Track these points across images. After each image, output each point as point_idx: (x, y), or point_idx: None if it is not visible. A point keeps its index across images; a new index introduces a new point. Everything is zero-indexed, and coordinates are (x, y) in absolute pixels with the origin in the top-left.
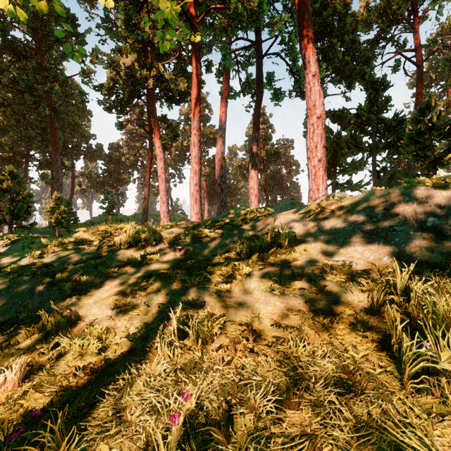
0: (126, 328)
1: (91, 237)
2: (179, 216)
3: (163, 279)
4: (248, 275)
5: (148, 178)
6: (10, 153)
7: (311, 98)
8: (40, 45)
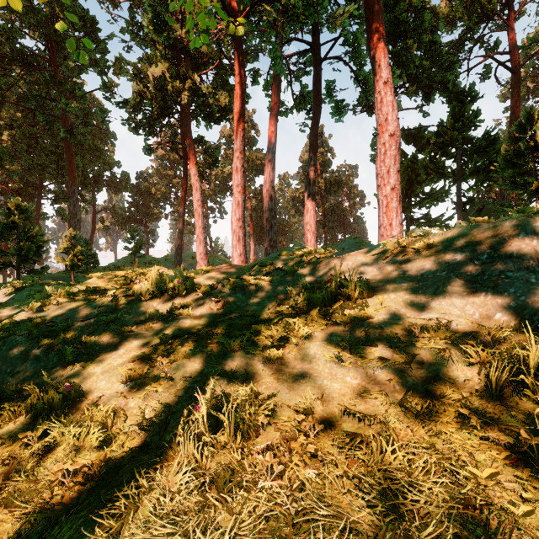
0: (140, 410)
1: (106, 285)
2: (219, 258)
3: (192, 341)
4: (306, 338)
5: (182, 213)
6: (21, 185)
7: (382, 111)
8: (54, 55)
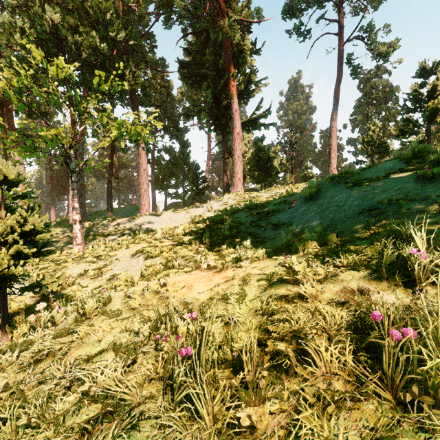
0: None
1: None
2: None
3: (86, 238)
4: (111, 236)
5: None
6: None
7: (141, 160)
8: None
